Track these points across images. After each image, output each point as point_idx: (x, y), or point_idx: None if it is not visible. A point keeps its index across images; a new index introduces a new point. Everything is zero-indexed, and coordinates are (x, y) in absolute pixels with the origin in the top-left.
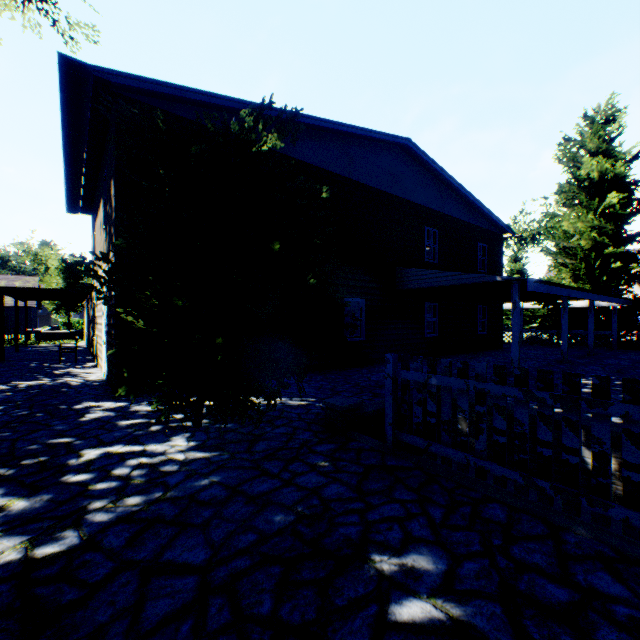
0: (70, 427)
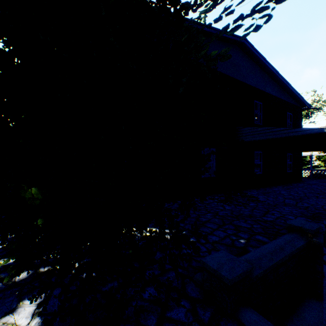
0: None
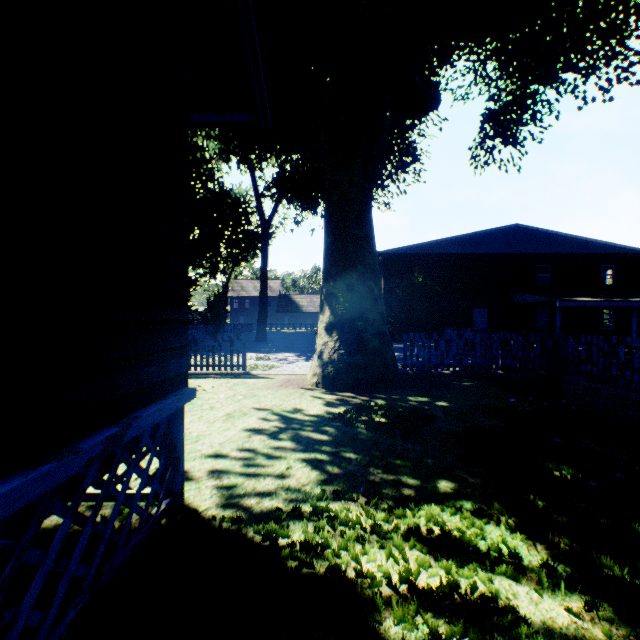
0: None
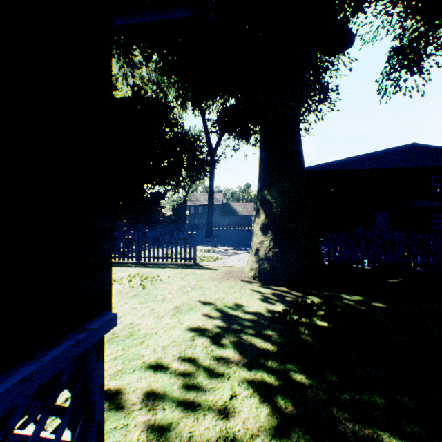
0: None
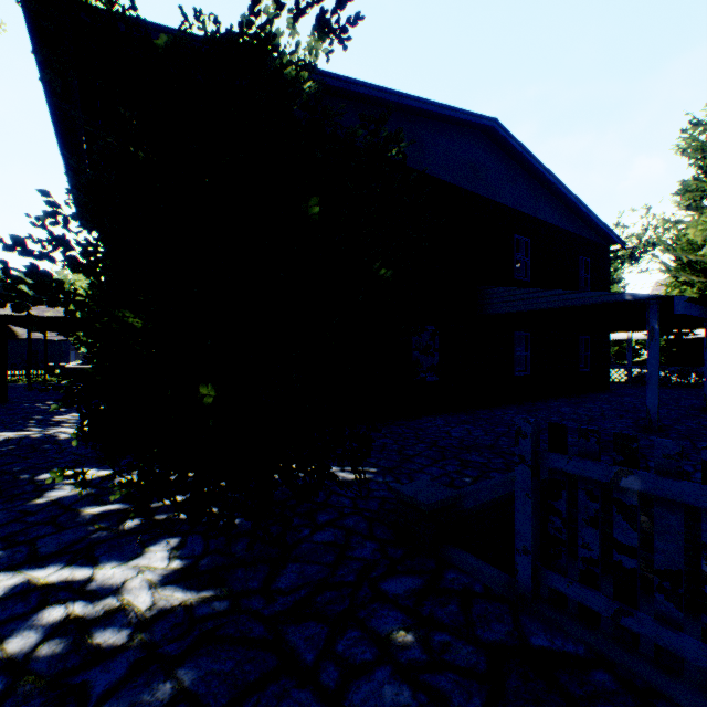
0: (7, 518)
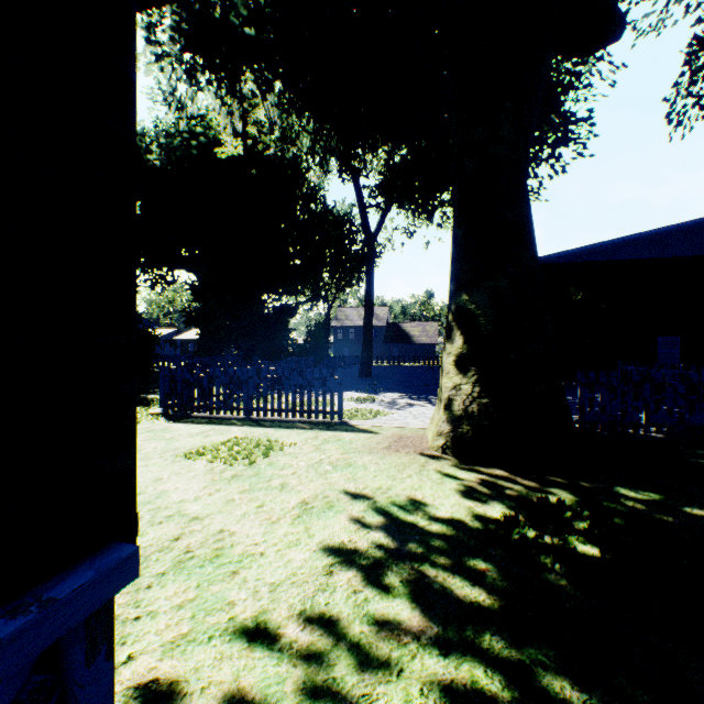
0: None
